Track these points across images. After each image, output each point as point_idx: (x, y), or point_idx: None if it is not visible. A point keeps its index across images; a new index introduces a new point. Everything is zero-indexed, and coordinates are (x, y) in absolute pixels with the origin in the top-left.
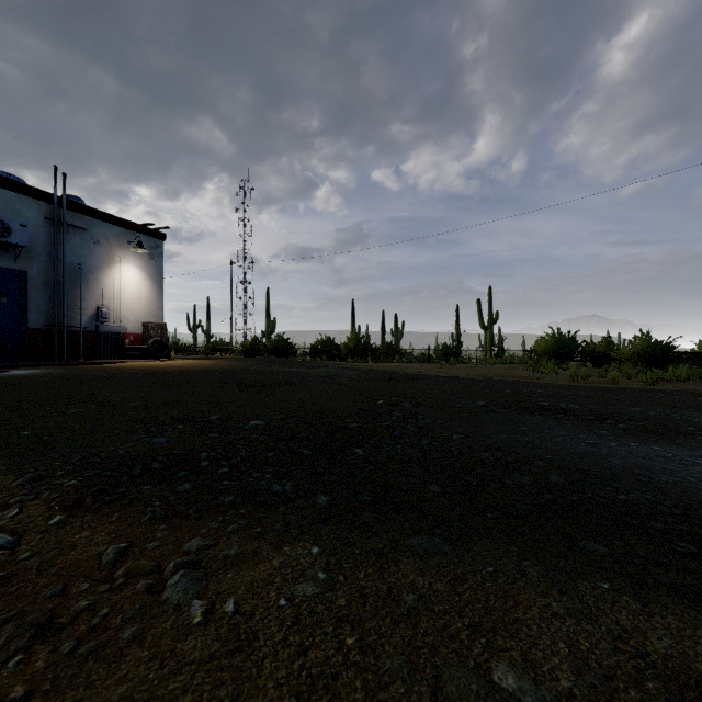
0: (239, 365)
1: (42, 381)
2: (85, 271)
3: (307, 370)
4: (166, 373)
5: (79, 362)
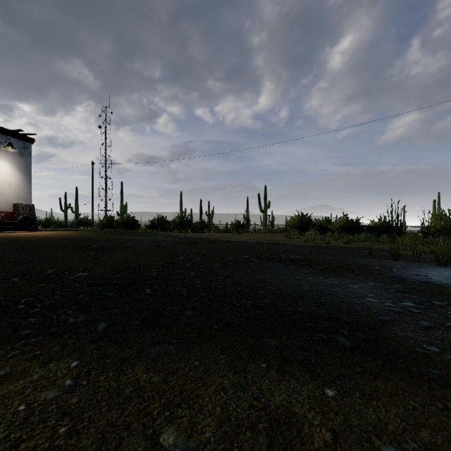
0: (91, 235)
1: None
2: None
3: (141, 237)
4: (28, 241)
5: None
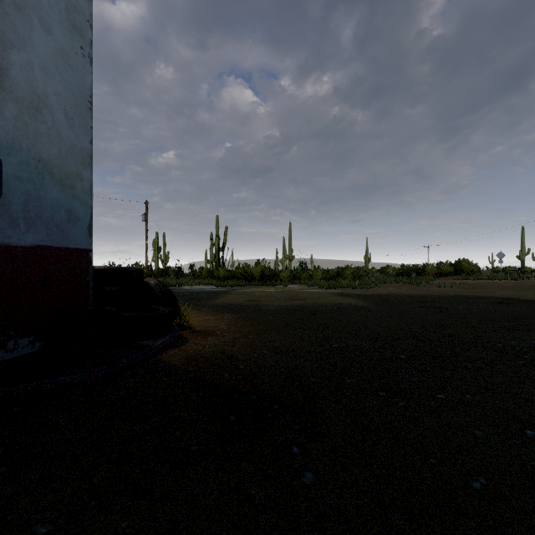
0: None
1: None
2: None
3: None
4: None
5: None
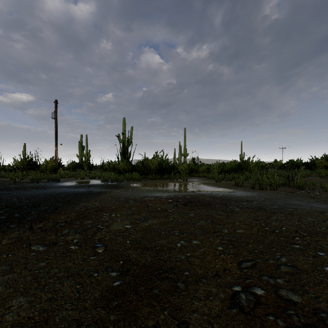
0: None
1: None
2: None
3: None
4: None
5: None
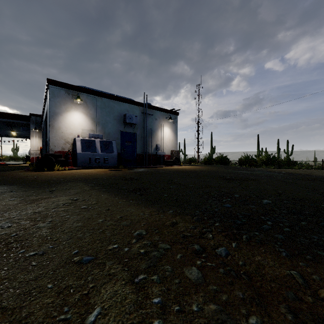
0: (212, 169)
1: (148, 173)
2: (152, 131)
3: (250, 172)
4: (185, 171)
5: (152, 166)
